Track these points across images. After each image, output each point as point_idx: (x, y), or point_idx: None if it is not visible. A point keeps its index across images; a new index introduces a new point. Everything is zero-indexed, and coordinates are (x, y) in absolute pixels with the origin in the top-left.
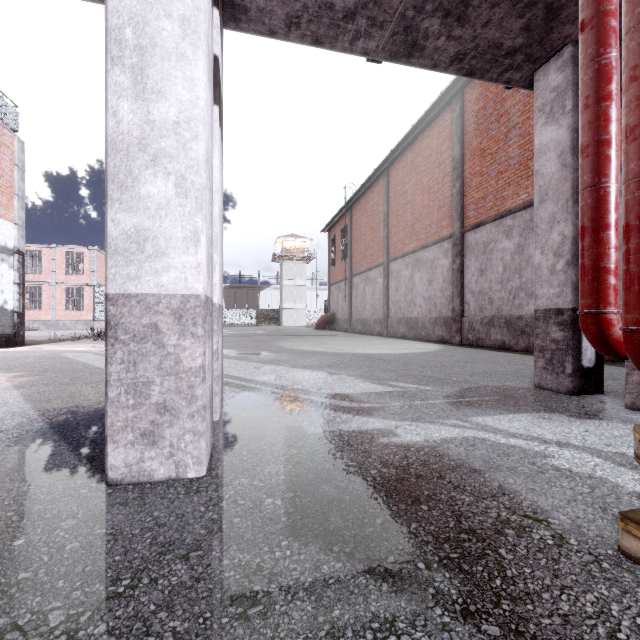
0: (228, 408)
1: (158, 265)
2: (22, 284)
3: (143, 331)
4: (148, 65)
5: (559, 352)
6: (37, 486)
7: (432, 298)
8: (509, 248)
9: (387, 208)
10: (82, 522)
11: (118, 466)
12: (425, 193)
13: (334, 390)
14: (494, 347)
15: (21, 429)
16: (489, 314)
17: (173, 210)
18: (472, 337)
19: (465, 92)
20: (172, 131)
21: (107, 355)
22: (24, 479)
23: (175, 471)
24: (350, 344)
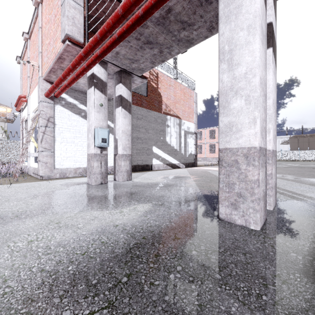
0: (279, 205)
1: (237, 135)
2: (196, 144)
3: (231, 162)
4: (233, 55)
5: None
6: (199, 212)
7: None
8: None
9: None
10: (210, 227)
11: (222, 213)
12: None
13: None
14: None
15: (195, 194)
16: None
17: (244, 111)
18: None
19: None
20: (243, 78)
21: (219, 171)
22: (196, 209)
23: (244, 223)
24: None
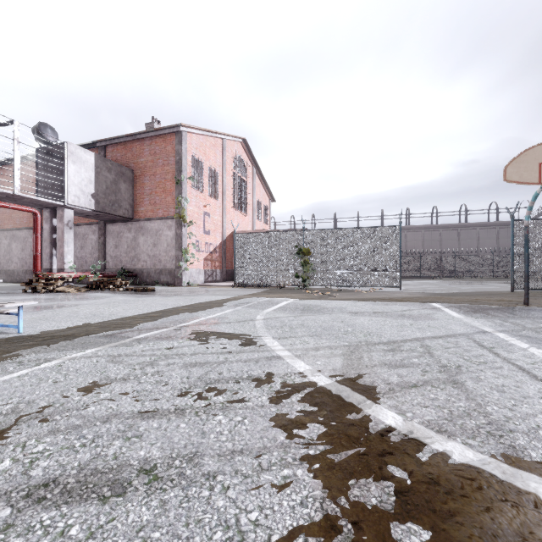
0: None
1: None
2: None
3: None
4: None
5: None
6: None
7: (24, 259)
8: None
9: None
10: None
11: None
12: None
13: None
14: None
15: None
16: None
17: None
18: None
19: None
20: None
21: None
22: None
23: None
24: None
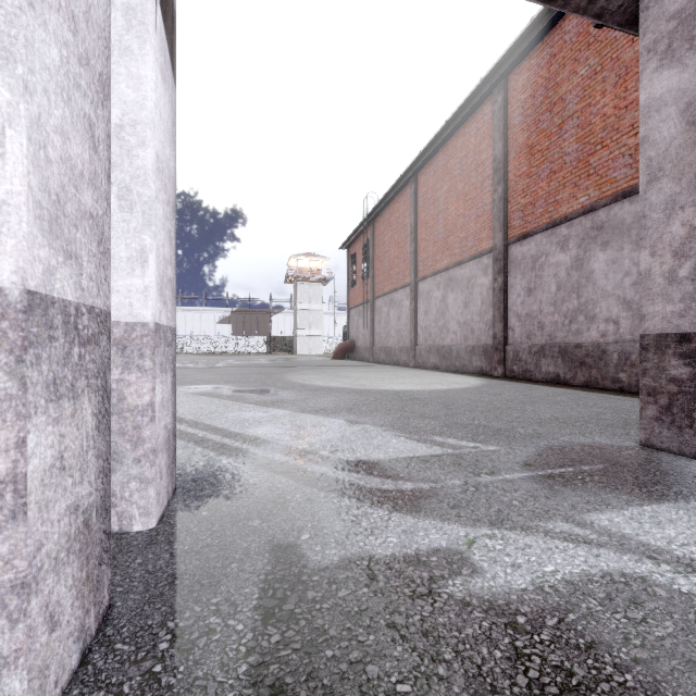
0: (182, 495)
1: None
2: None
3: None
4: None
5: (683, 397)
6: None
7: (468, 323)
8: (564, 262)
9: (415, 220)
10: None
11: None
12: (460, 201)
13: (356, 453)
14: (545, 381)
15: None
16: (539, 341)
17: None
18: (518, 369)
19: (509, 79)
20: None
21: None
22: None
23: None
24: (373, 377)
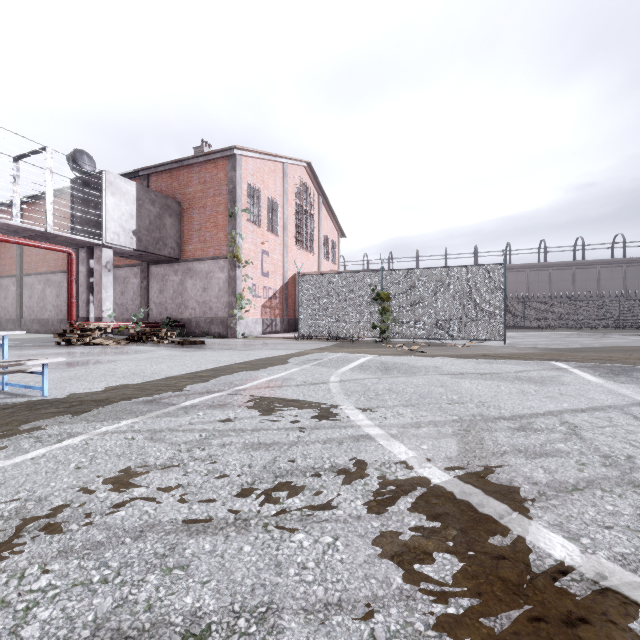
0: None
1: None
2: None
3: None
4: None
5: None
6: None
7: (60, 306)
8: None
9: None
10: None
11: None
12: None
13: None
14: None
15: None
16: None
17: None
18: None
19: None
20: None
21: None
22: None
23: None
24: None
